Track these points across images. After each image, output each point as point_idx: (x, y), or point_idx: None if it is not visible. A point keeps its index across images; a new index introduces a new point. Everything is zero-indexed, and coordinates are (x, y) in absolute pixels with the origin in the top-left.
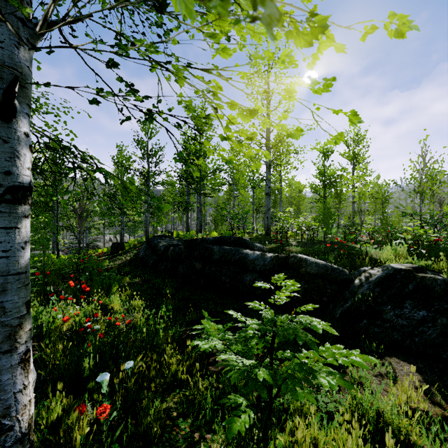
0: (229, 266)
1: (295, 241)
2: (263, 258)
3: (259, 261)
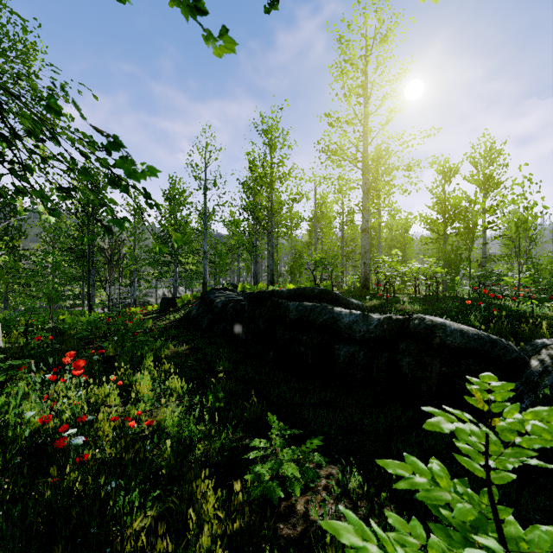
0: (312, 332)
1: (407, 297)
2: (366, 321)
3: (359, 325)
